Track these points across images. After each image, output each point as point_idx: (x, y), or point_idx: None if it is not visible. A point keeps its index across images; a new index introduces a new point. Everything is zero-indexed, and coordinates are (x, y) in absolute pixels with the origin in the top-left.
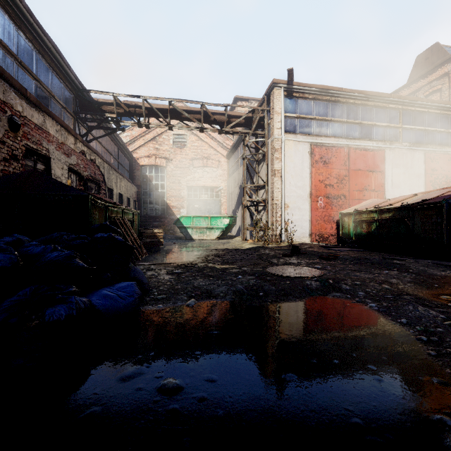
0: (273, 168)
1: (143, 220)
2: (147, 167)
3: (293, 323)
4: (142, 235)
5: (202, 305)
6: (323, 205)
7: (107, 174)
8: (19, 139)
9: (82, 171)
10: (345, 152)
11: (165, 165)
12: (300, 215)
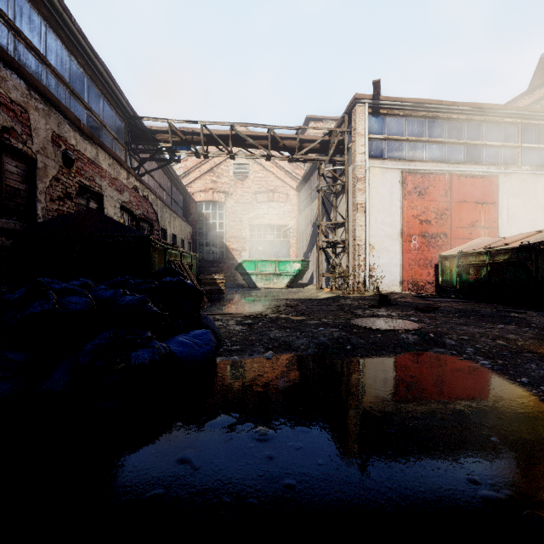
0: (355, 202)
1: (199, 265)
2: (203, 203)
3: (389, 380)
4: (201, 281)
5: (281, 358)
6: (417, 246)
7: (160, 212)
8: (73, 175)
9: (135, 209)
10: (446, 180)
11: (224, 200)
12: (389, 258)
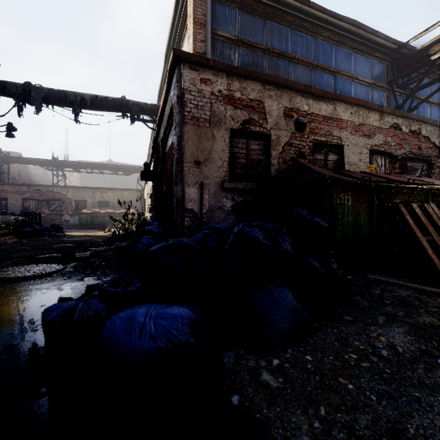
0: None
1: None
2: None
3: None
4: None
5: None
6: None
7: None
8: (306, 136)
9: (394, 150)
10: None
11: None
12: None
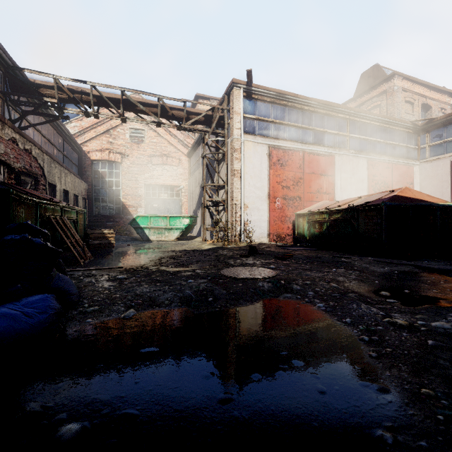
0: (233, 168)
1: (94, 220)
2: (99, 162)
3: (240, 331)
4: (89, 236)
5: (142, 316)
6: (280, 206)
7: (48, 167)
8: None
9: (13, 162)
10: (300, 156)
11: (121, 161)
12: (259, 215)
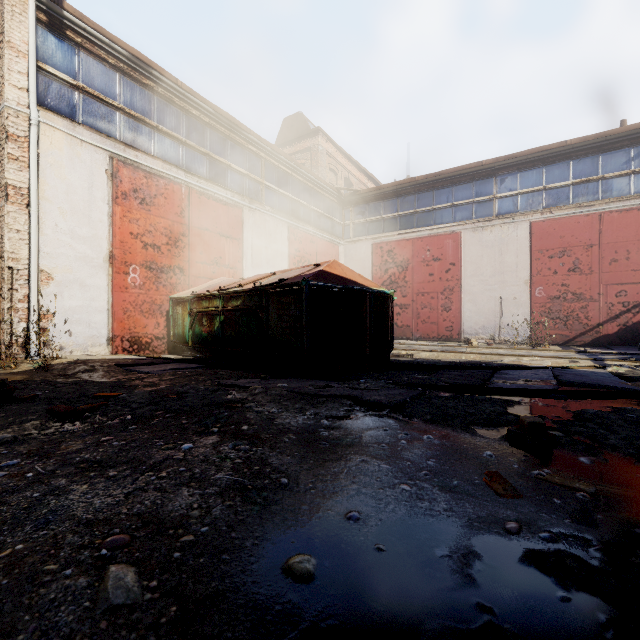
0: (3, 180)
1: None
2: None
3: None
4: None
5: None
6: (139, 282)
7: None
8: None
9: None
10: (183, 194)
11: None
12: (85, 298)
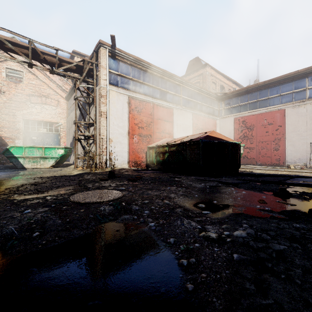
0: (100, 110)
1: None
2: None
3: (53, 278)
4: None
5: None
6: (137, 141)
7: None
8: None
9: None
10: (151, 106)
11: None
12: (121, 147)
